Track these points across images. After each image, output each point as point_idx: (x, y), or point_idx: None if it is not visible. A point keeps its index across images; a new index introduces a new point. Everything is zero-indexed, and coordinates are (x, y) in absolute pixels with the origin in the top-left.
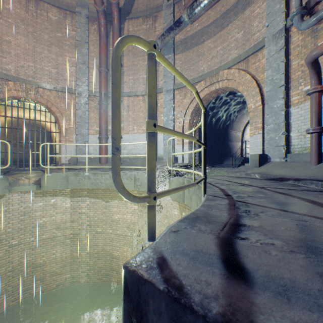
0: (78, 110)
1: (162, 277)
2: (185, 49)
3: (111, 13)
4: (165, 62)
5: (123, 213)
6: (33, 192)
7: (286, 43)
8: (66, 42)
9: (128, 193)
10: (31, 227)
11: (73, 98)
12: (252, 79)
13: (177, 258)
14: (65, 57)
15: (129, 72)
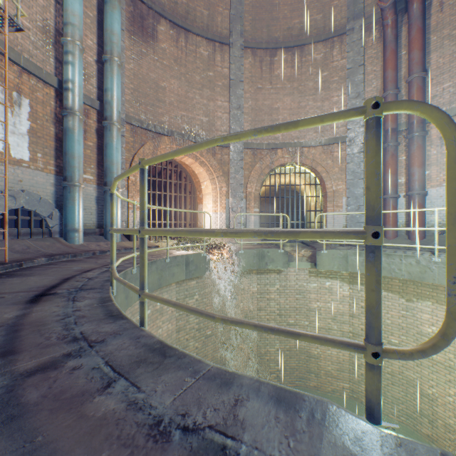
0: (349, 164)
1: None
2: None
3: None
4: None
5: None
6: (307, 270)
7: None
8: (333, 79)
9: None
10: (305, 309)
11: (341, 149)
12: None
13: None
14: (332, 99)
15: (442, 76)
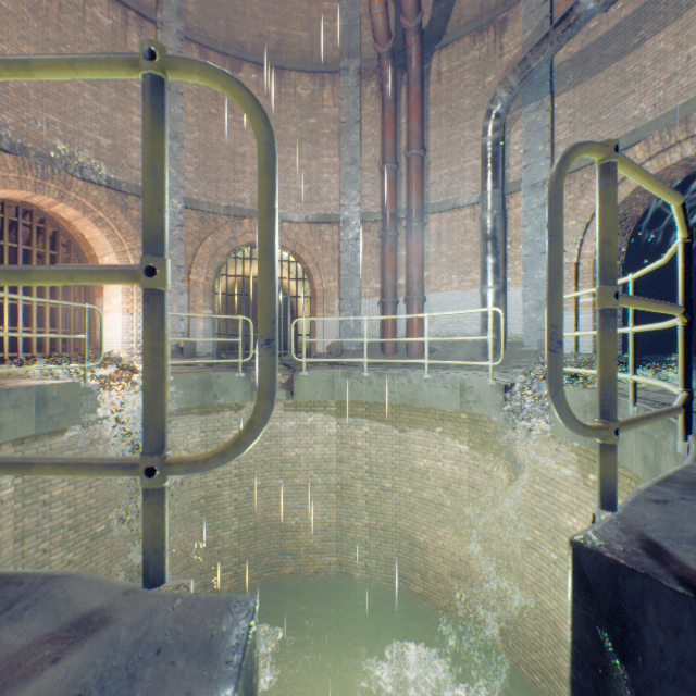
0: (344, 254)
1: (669, 573)
2: (584, 75)
3: (403, 49)
4: (629, 168)
5: (436, 458)
6: (281, 402)
7: None
8: (324, 131)
9: (574, 418)
10: (278, 461)
11: (334, 232)
12: None
13: (688, 549)
14: (322, 159)
15: (440, 161)
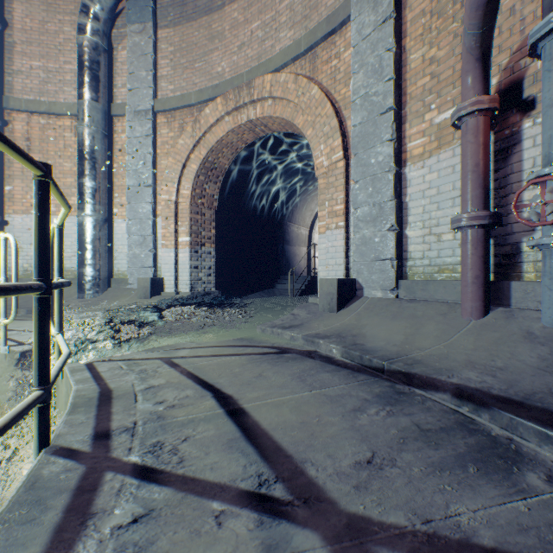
0: None
1: None
2: (183, 18)
3: None
4: None
5: None
6: None
7: (398, 7)
8: None
9: None
10: None
11: None
12: (324, 98)
13: None
14: None
15: (32, 47)
